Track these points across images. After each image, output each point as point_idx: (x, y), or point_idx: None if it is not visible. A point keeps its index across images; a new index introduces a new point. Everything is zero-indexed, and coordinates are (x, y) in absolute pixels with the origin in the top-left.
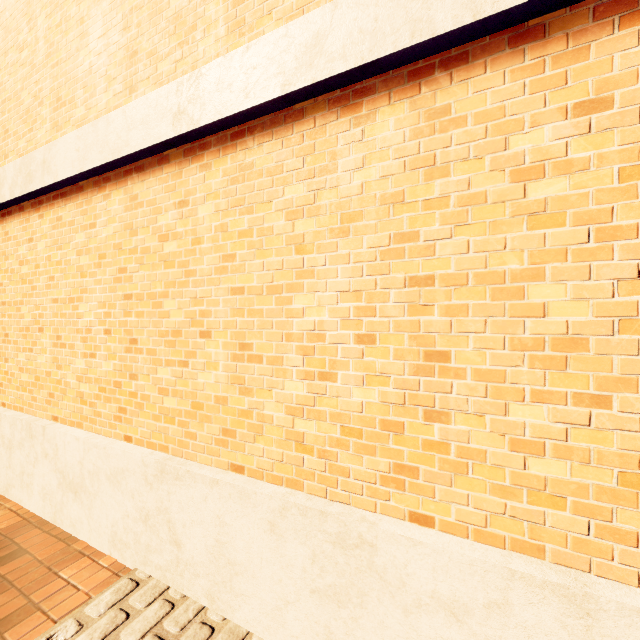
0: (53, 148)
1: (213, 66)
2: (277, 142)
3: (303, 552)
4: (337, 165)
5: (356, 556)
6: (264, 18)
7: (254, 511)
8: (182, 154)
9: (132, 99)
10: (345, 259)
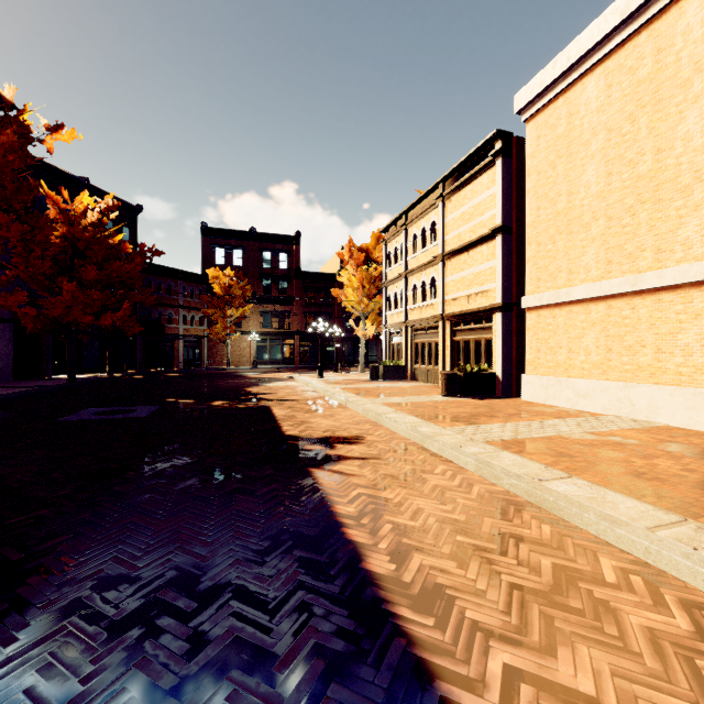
0: (572, 289)
1: (648, 273)
2: (671, 294)
3: (681, 399)
4: (693, 301)
5: (699, 397)
6: (667, 260)
7: (664, 391)
8: (632, 294)
9: (609, 275)
10: (696, 326)
